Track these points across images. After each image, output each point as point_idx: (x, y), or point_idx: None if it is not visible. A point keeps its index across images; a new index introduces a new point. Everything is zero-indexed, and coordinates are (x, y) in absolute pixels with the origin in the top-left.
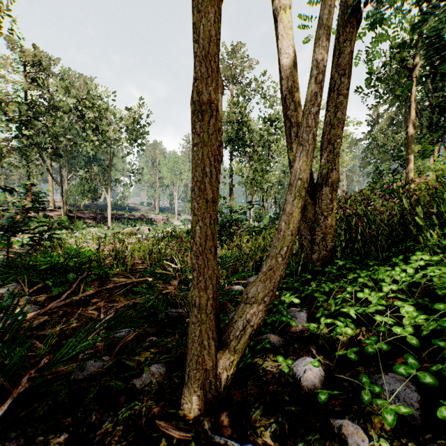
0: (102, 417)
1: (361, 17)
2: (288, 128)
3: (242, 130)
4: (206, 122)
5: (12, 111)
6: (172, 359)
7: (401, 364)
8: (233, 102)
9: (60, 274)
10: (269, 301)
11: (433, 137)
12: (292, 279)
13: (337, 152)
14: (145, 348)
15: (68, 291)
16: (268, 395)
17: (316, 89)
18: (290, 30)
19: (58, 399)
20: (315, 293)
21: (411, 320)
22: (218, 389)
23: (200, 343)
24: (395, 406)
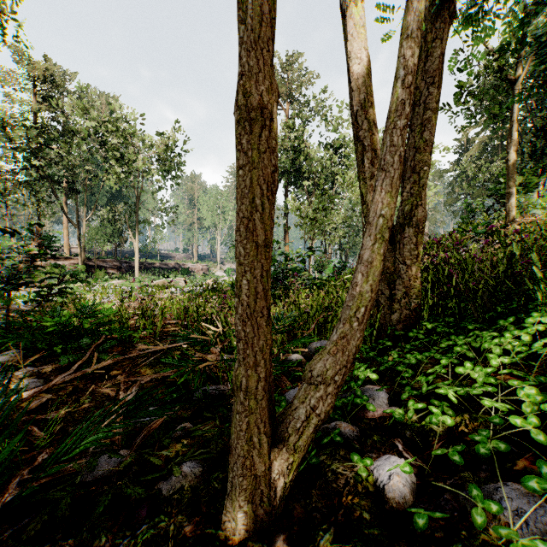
0: (114, 538)
1: (455, 9)
2: (360, 153)
3: (299, 159)
4: (256, 135)
5: (18, 137)
6: (211, 456)
7: (531, 476)
8: (288, 124)
9: (73, 338)
10: (341, 380)
11: (538, 167)
12: (366, 346)
13: (424, 184)
14: (177, 438)
15: (80, 361)
16: (341, 510)
17: (402, 96)
18: (362, 28)
19: (56, 513)
20: (398, 366)
21: (533, 407)
22: (272, 502)
23: (247, 440)
24: (528, 540)
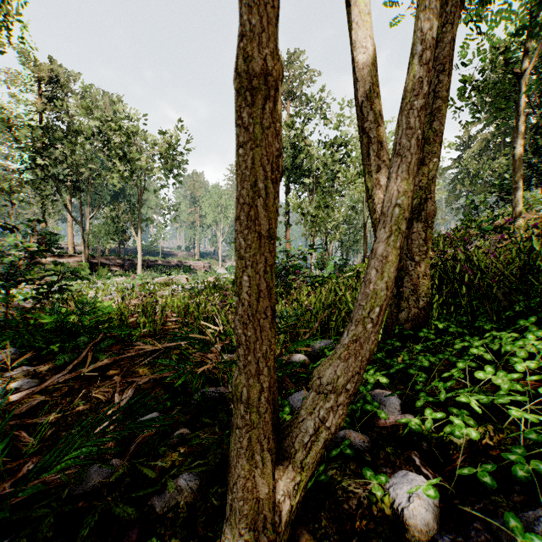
0: None
1: None
2: (365, 145)
3: (300, 157)
4: (259, 107)
5: (23, 137)
6: (208, 469)
7: None
8: (289, 122)
9: (71, 336)
10: (353, 389)
11: None
12: None
13: (433, 176)
14: (173, 445)
15: (75, 361)
16: (354, 537)
17: (419, 73)
18: (367, 16)
19: (36, 535)
20: (409, 369)
21: None
22: (277, 528)
23: (249, 459)
24: None
